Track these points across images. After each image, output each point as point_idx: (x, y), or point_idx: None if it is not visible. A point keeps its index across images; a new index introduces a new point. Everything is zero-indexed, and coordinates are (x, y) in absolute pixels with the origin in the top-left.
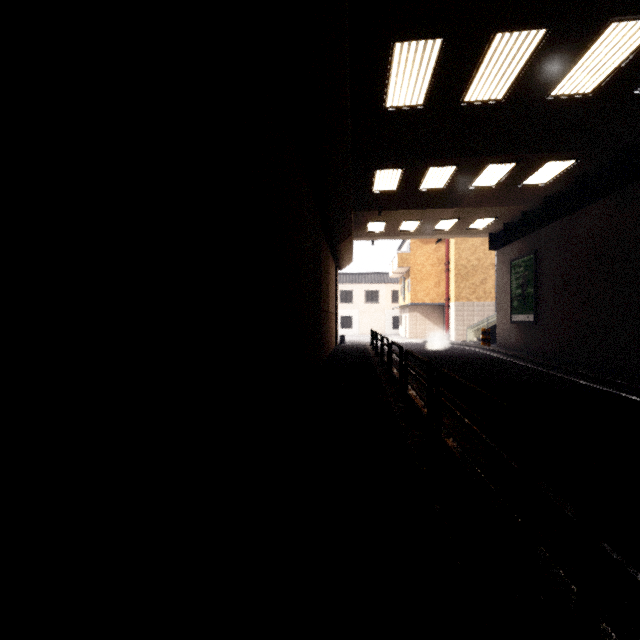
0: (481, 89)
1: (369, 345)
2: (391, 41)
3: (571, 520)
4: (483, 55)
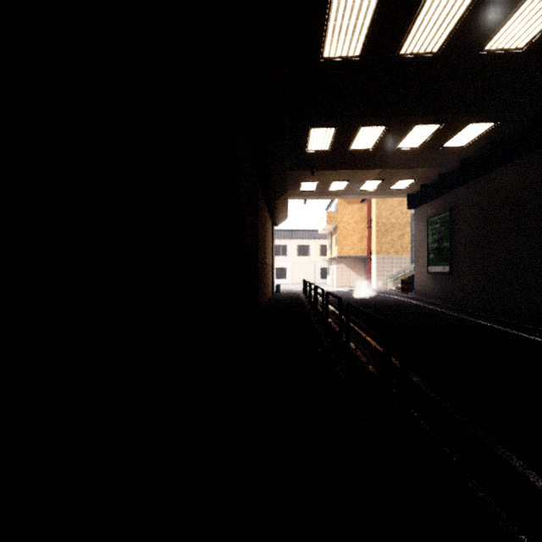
0: (418, 39)
1: (302, 293)
2: None
3: None
4: None
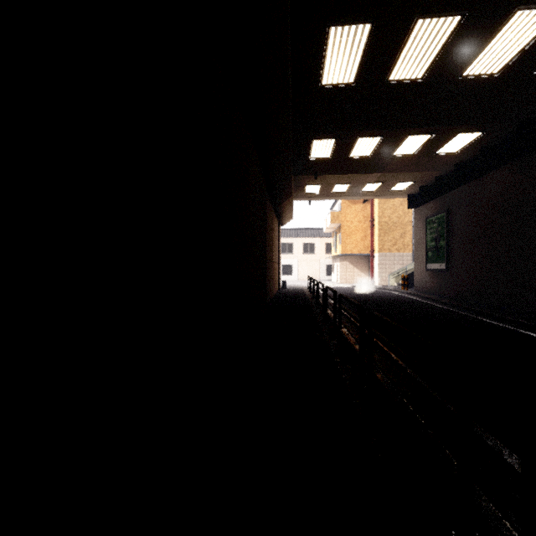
0: (404, 69)
1: (306, 289)
2: (327, 25)
3: (493, 450)
4: (406, 39)
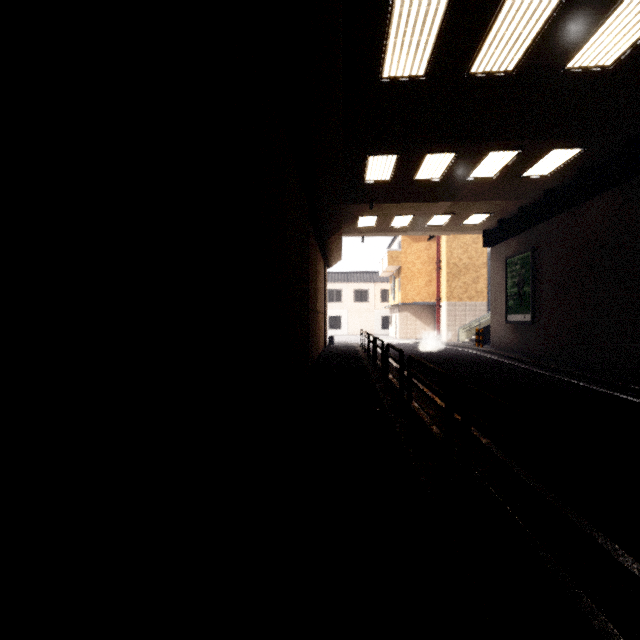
0: (491, 57)
1: (359, 346)
2: None
3: None
4: (498, 10)
